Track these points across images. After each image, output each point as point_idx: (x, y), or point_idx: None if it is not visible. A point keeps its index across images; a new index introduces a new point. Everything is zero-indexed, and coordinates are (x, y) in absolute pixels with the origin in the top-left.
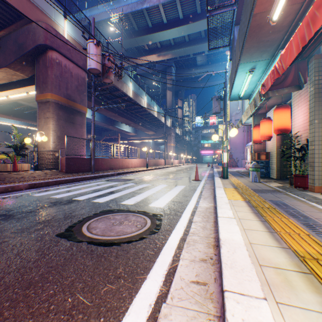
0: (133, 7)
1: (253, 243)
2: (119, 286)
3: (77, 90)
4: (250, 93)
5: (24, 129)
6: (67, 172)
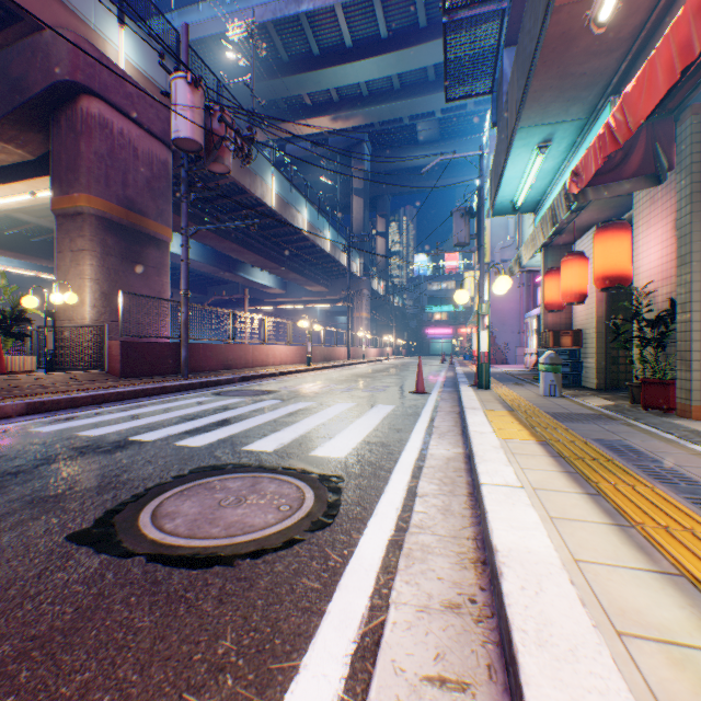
0: (278, 10)
1: (584, 560)
2: (220, 699)
3: (150, 188)
4: (537, 199)
5: (31, 279)
6: (125, 376)
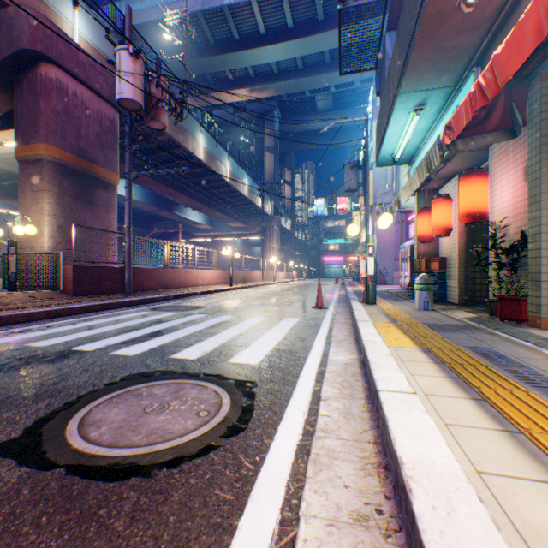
0: (206, 2)
1: (486, 471)
2: None
3: (99, 141)
4: (412, 153)
5: (4, 216)
6: (77, 294)
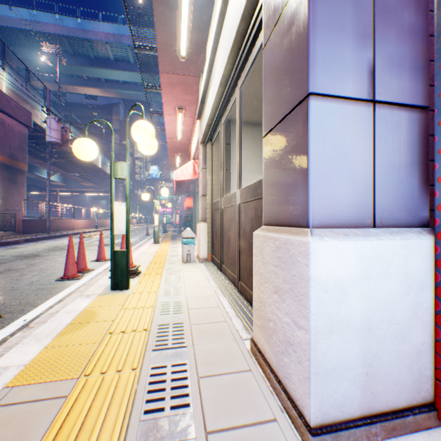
0: (71, 33)
1: None
2: None
3: (20, 148)
4: None
5: None
6: (24, 233)
